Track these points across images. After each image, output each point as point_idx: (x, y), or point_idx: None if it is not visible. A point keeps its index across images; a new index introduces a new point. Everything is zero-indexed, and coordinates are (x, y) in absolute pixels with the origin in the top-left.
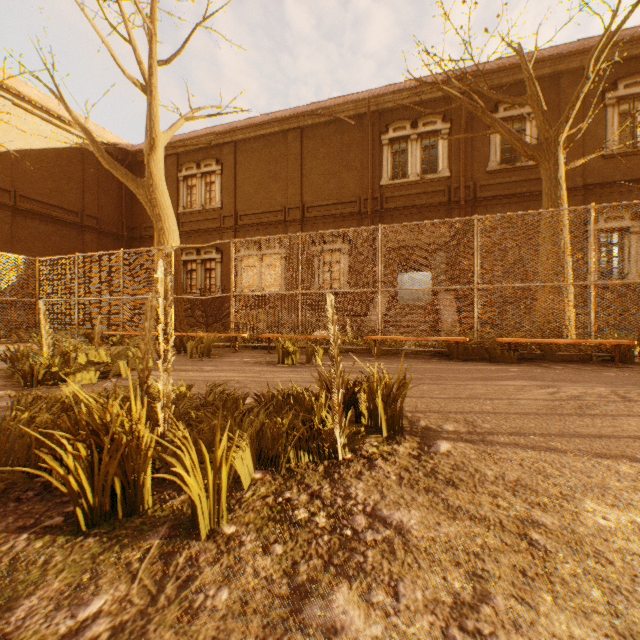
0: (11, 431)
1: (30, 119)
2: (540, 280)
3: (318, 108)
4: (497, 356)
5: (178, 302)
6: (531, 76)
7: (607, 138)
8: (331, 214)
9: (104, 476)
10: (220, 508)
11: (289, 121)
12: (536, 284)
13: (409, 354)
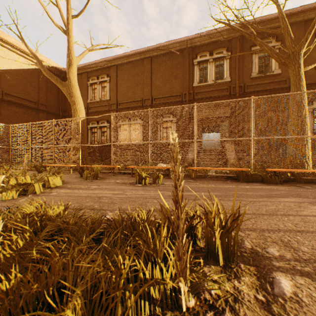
0: None
1: (10, 53)
2: (290, 134)
3: (160, 46)
4: (267, 179)
5: (84, 148)
6: (283, 16)
7: None
8: (167, 102)
9: None
10: None
11: (144, 53)
12: (289, 136)
13: (212, 177)
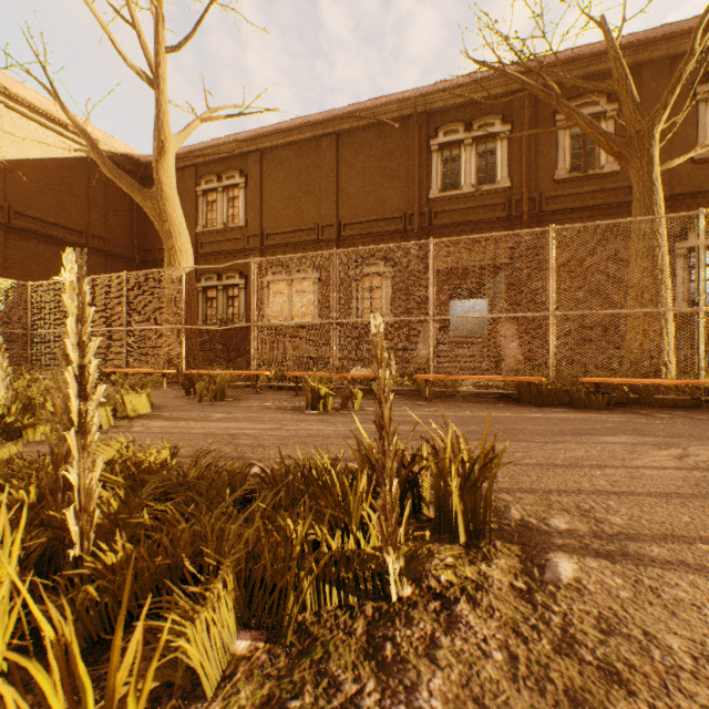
0: None
1: (26, 124)
2: (631, 306)
3: (356, 109)
4: (581, 400)
5: (192, 334)
6: (618, 55)
7: (698, 139)
8: (371, 232)
9: None
10: None
11: (323, 125)
12: (628, 310)
13: (467, 397)
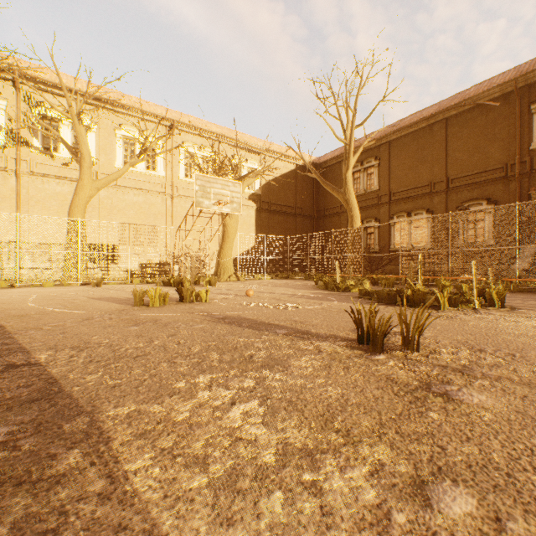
0: (380, 293)
1: (274, 162)
2: None
3: (461, 100)
4: None
5: (361, 257)
6: None
7: None
8: (474, 182)
9: (416, 299)
10: (444, 306)
11: (434, 117)
12: None
13: None
